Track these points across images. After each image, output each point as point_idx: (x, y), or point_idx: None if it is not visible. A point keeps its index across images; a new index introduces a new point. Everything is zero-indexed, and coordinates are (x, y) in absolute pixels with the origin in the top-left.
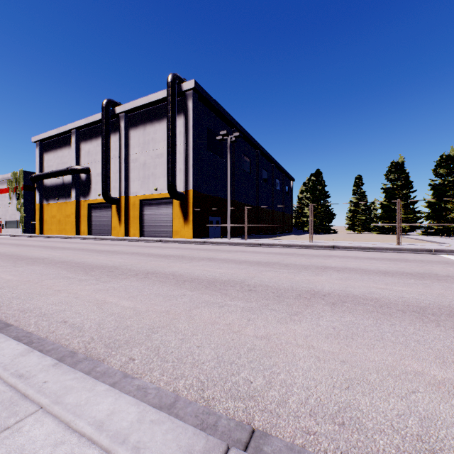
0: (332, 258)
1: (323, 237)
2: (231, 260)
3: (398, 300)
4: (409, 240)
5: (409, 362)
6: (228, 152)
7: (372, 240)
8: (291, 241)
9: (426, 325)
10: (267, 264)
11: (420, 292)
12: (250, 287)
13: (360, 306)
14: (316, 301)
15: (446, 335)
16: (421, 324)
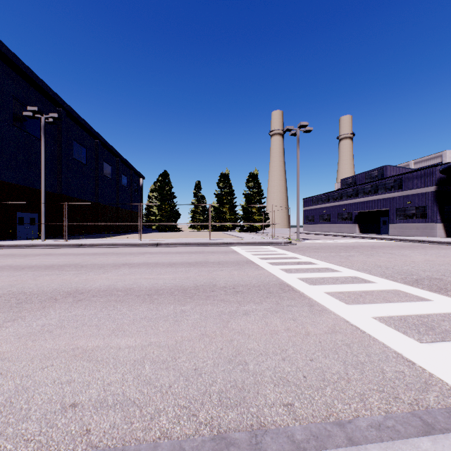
0: (144, 255)
1: (162, 235)
2: (12, 267)
3: (148, 287)
4: (226, 235)
5: (81, 340)
6: (43, 135)
7: (200, 236)
8: (121, 240)
9: (142, 304)
10: (61, 267)
11: (175, 277)
12: None
13: (105, 298)
14: (64, 300)
15: (146, 309)
16: (139, 304)
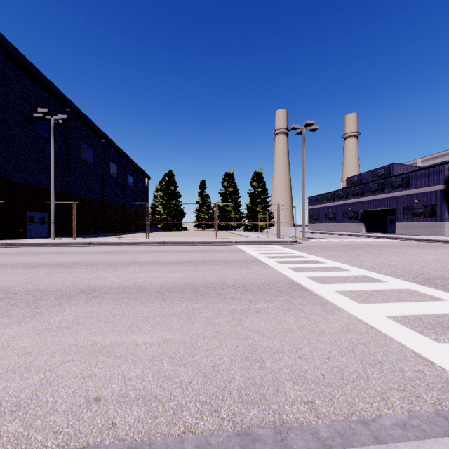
0: (151, 253)
1: (168, 234)
2: (25, 264)
3: (159, 285)
4: (231, 234)
5: (98, 336)
6: (52, 136)
7: (205, 235)
8: (129, 239)
9: (154, 302)
10: (72, 265)
11: (185, 276)
12: (8, 294)
13: (118, 295)
14: (78, 297)
15: (159, 307)
16: (151, 302)
